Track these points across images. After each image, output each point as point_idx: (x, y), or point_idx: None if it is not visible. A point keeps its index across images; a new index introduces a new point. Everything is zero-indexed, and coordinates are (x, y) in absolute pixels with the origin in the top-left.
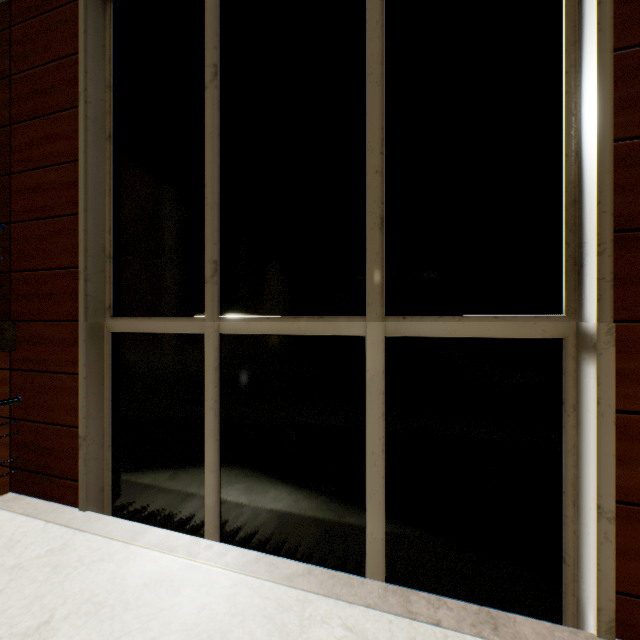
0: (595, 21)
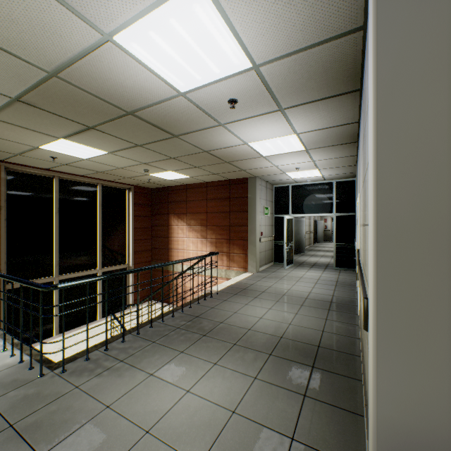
0: (132, 224)
